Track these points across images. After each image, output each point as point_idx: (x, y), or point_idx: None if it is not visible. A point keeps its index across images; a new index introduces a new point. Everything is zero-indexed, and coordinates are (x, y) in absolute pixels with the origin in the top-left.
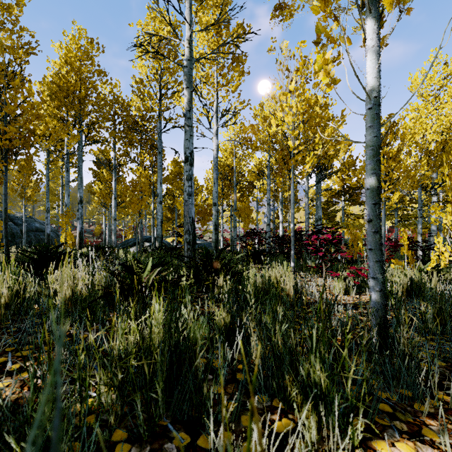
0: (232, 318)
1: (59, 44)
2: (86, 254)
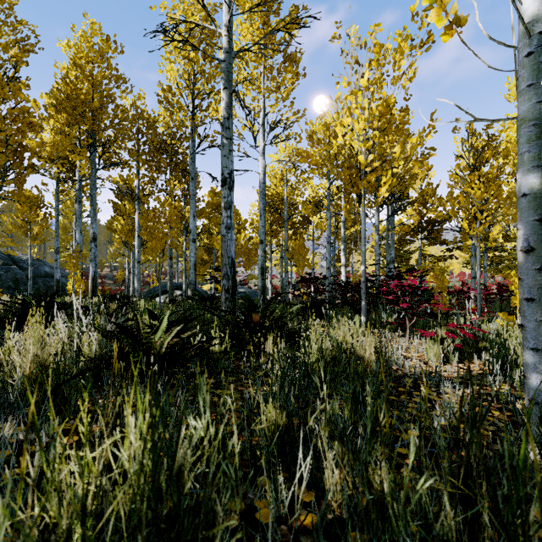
0: (290, 420)
1: (66, 42)
2: (96, 305)
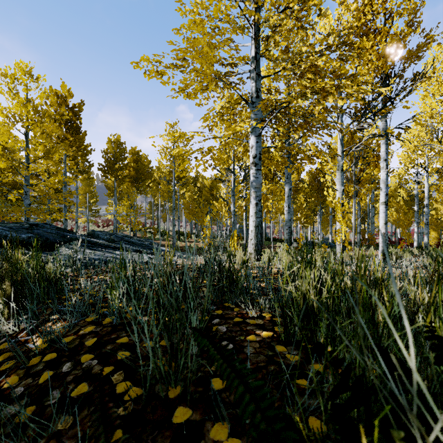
0: None
1: None
2: None
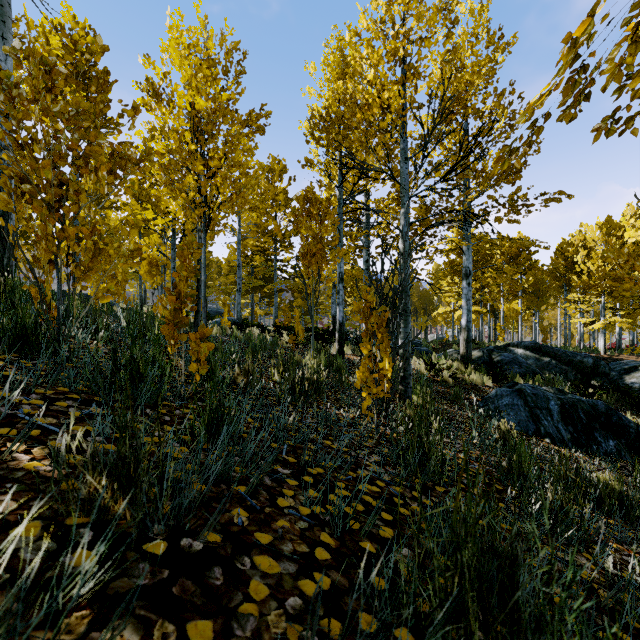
0: None
1: None
2: None
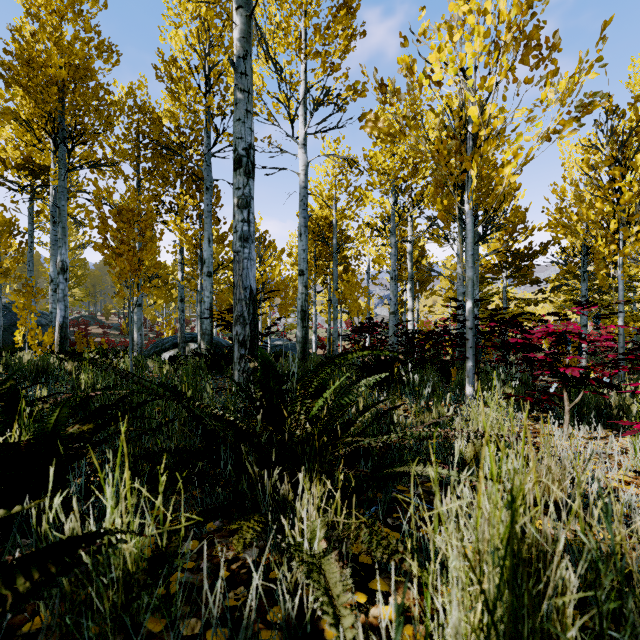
0: None
1: None
2: (36, 367)
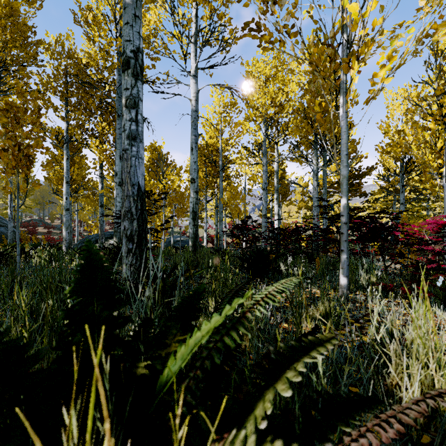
0: None
1: None
2: None
